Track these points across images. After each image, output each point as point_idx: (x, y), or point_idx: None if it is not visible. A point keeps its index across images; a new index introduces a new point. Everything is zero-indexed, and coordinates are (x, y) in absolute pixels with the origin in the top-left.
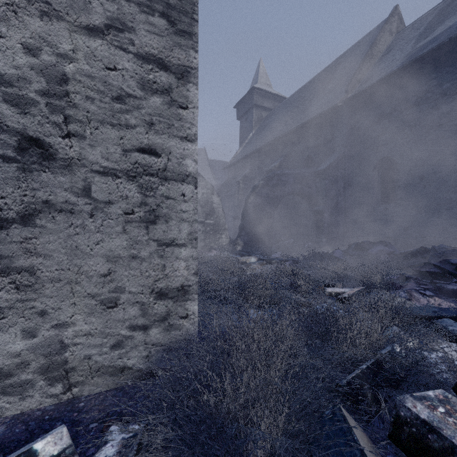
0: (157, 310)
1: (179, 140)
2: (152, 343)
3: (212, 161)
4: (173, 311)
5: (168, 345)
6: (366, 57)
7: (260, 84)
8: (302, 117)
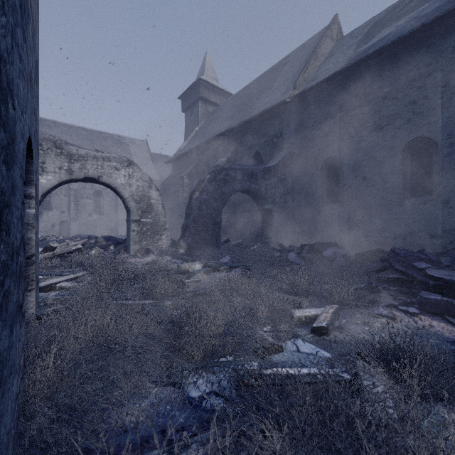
0: None
1: None
2: None
3: (155, 155)
4: None
5: None
6: (312, 57)
7: (207, 77)
8: (250, 112)
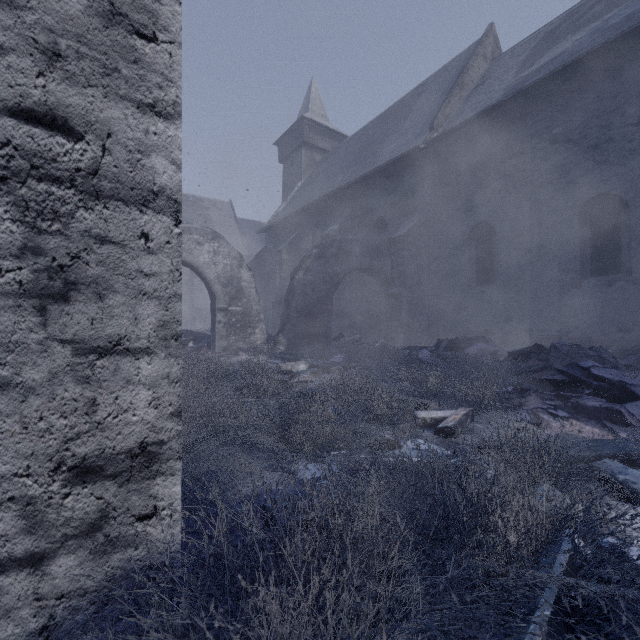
0: (73, 510)
1: (134, 108)
2: (58, 594)
3: (242, 221)
4: (117, 507)
5: (106, 589)
6: (456, 86)
7: (313, 114)
8: (371, 162)
